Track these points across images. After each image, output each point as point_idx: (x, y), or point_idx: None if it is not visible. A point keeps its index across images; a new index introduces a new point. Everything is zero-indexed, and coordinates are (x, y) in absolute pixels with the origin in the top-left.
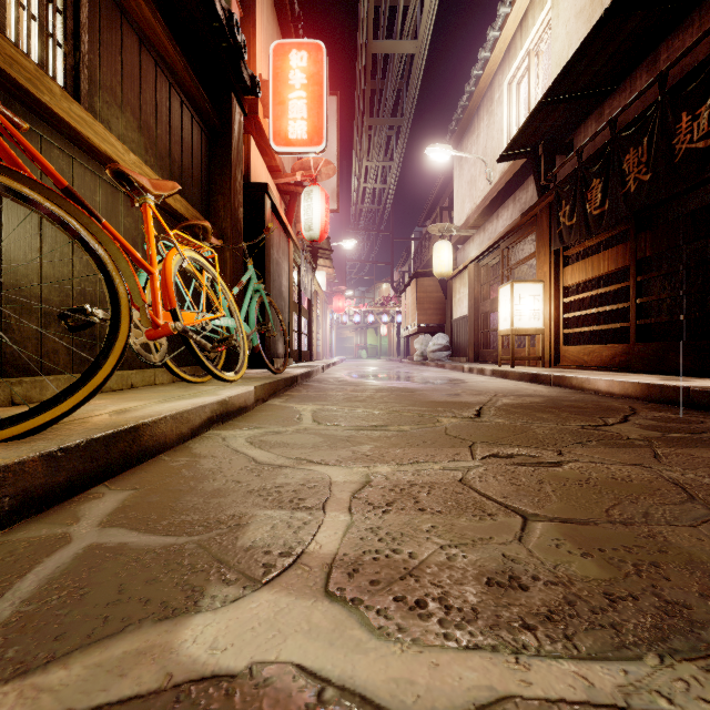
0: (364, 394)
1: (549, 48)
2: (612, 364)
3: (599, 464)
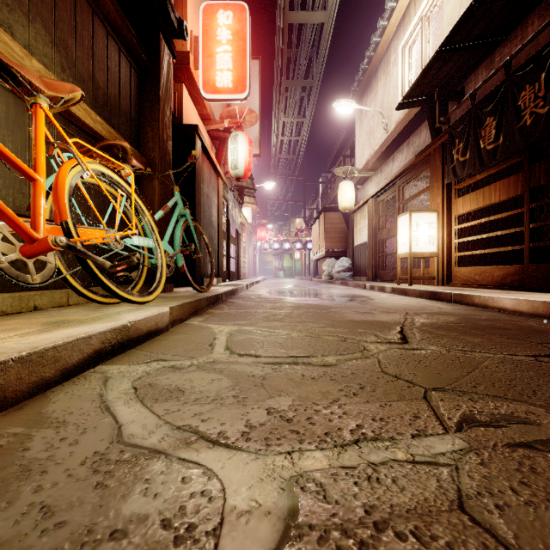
0: (282, 312)
1: (440, 12)
2: (504, 283)
3: None
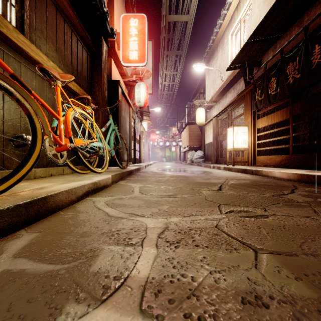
0: (164, 178)
1: (250, 18)
2: (281, 164)
3: (287, 216)
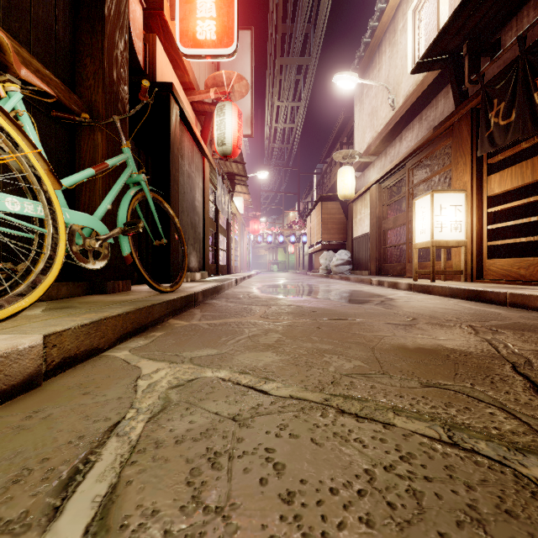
0: (278, 324)
1: None
2: None
3: None
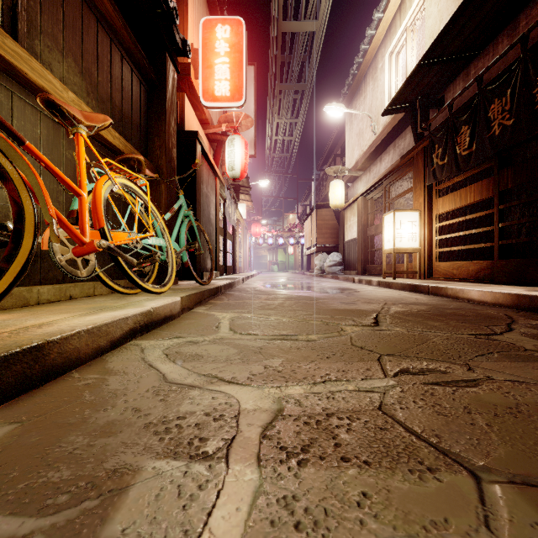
0: (275, 302)
1: (423, 24)
2: (478, 277)
3: (517, 383)
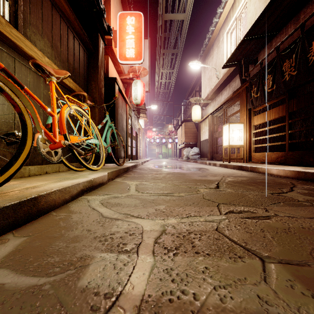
0: (161, 175)
1: (246, 16)
2: (277, 161)
3: (290, 217)
